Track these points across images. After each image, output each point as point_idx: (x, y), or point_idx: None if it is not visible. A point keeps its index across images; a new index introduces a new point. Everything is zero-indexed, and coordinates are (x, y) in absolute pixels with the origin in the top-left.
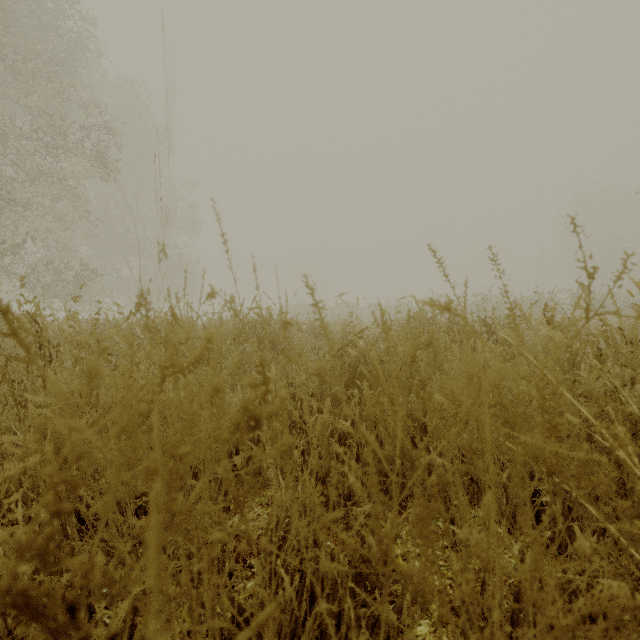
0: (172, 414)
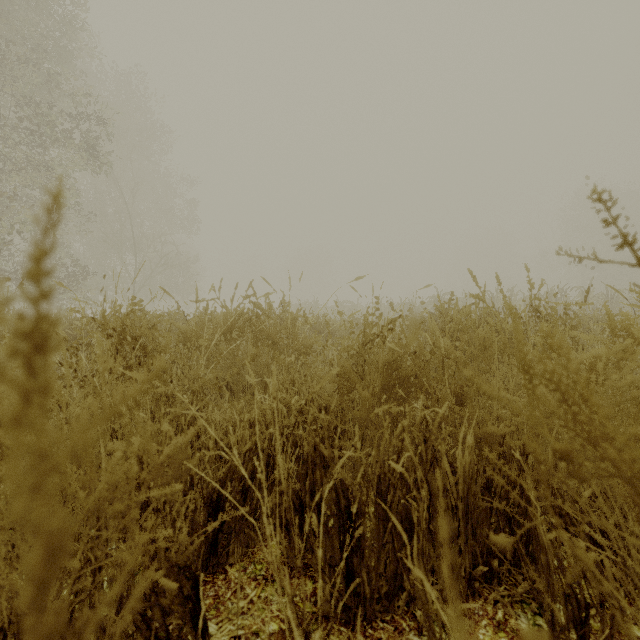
0: (68, 470)
